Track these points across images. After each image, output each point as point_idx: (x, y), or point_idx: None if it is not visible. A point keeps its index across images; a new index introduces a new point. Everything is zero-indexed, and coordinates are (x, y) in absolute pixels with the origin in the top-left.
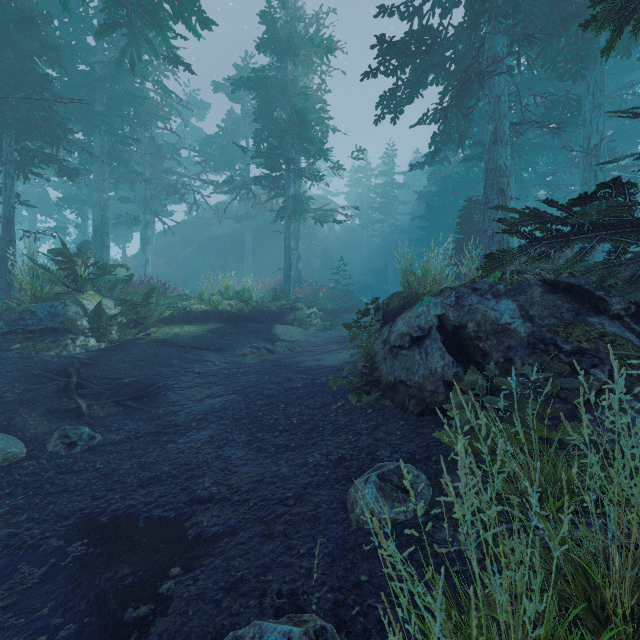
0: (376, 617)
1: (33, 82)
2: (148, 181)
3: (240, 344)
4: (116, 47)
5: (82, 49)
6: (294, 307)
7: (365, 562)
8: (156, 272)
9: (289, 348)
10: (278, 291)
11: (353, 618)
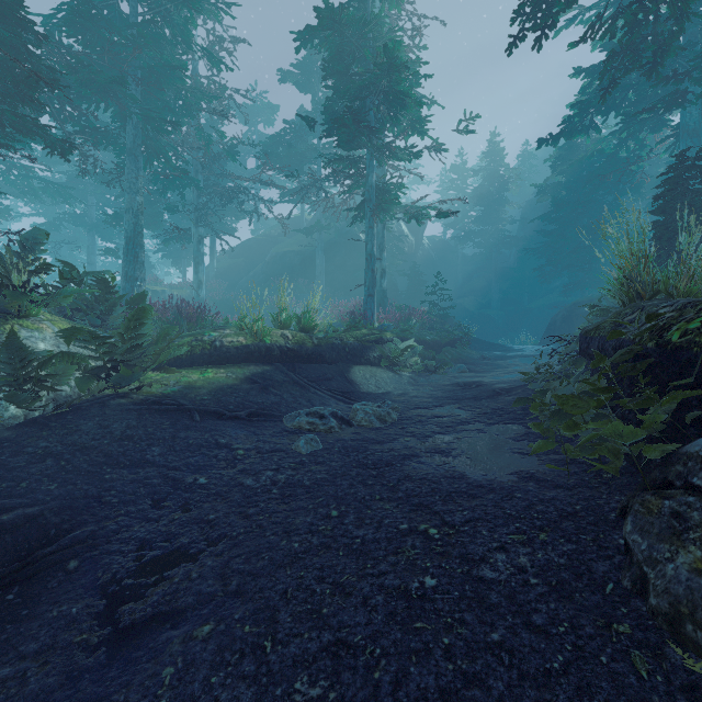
0: None
1: (3, 13)
2: (199, 185)
3: (294, 403)
4: (150, 5)
5: (116, 20)
6: (380, 339)
7: None
8: (215, 298)
9: (379, 416)
10: (356, 316)
11: None
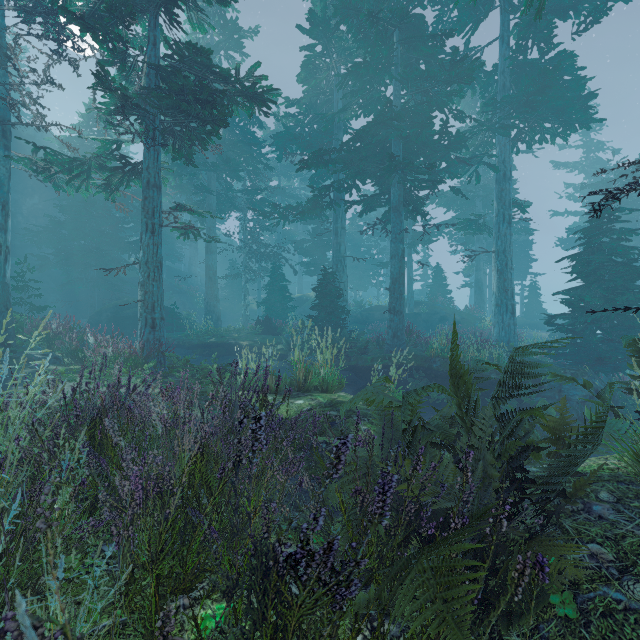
0: None
1: None
2: None
3: None
4: None
5: None
6: None
7: None
8: None
9: None
10: (138, 346)
11: None
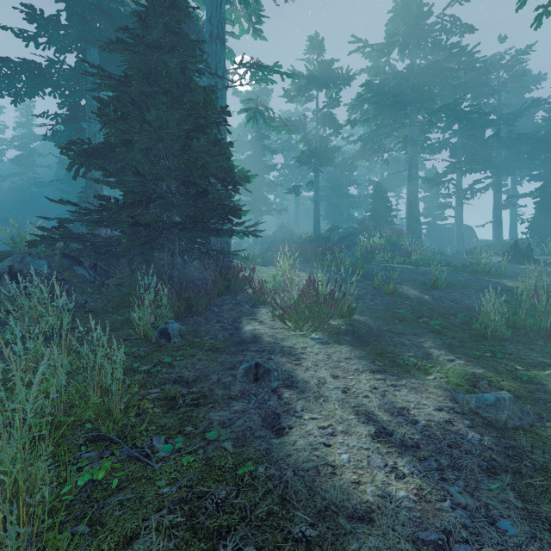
0: None
1: None
2: None
3: None
4: None
5: None
6: None
7: None
8: None
9: None
10: None
11: None
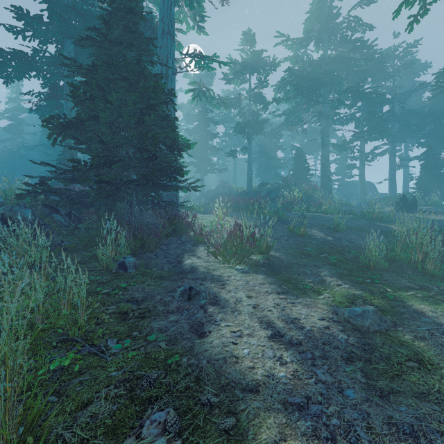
0: None
1: None
2: None
3: None
4: None
5: None
6: None
7: None
8: None
9: None
10: None
11: None
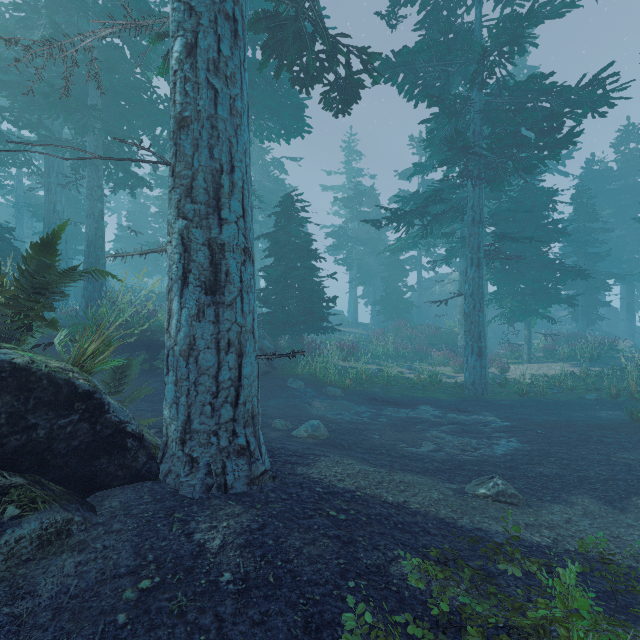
0: (320, 387)
1: None
2: None
3: None
4: None
5: None
6: None
7: (312, 387)
8: None
9: None
10: None
11: (321, 388)
